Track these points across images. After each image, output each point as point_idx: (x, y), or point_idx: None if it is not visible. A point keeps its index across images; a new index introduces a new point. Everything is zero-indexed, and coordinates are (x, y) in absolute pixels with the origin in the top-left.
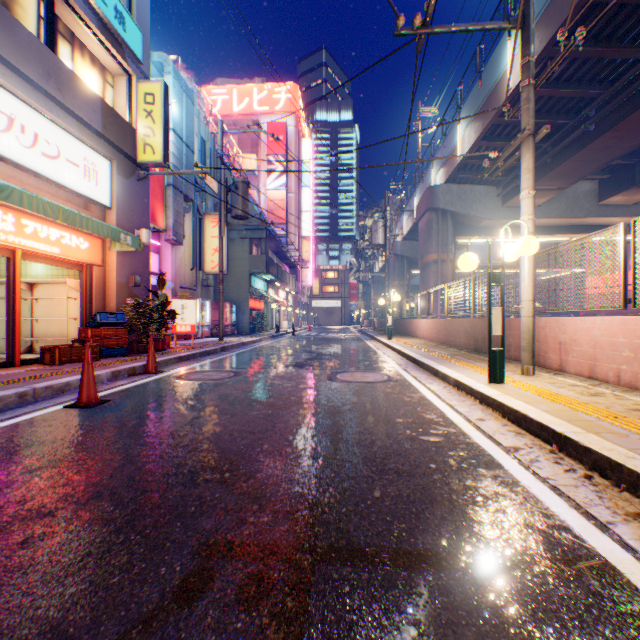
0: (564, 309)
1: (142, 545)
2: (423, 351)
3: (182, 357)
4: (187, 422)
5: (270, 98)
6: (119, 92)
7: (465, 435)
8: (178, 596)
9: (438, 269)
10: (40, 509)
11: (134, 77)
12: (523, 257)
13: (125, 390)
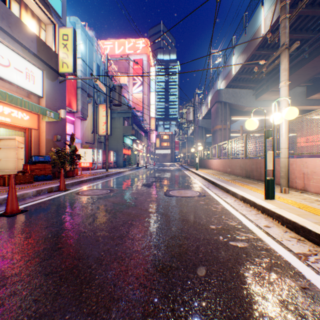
0: (307, 153)
1: None
2: (217, 177)
3: (82, 181)
4: (70, 229)
5: (134, 46)
6: (48, 34)
7: (262, 241)
8: None
9: (222, 133)
10: None
11: (57, 25)
12: (282, 122)
13: (41, 202)
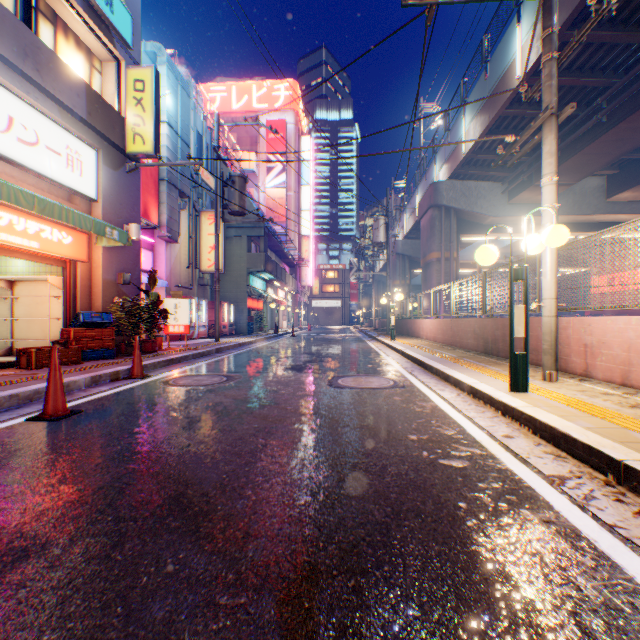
0: (591, 308)
1: None
2: (429, 353)
3: (173, 359)
4: (163, 440)
5: (269, 95)
6: (107, 79)
7: (494, 458)
8: None
9: (441, 268)
10: None
11: (123, 63)
12: (545, 250)
13: (103, 398)
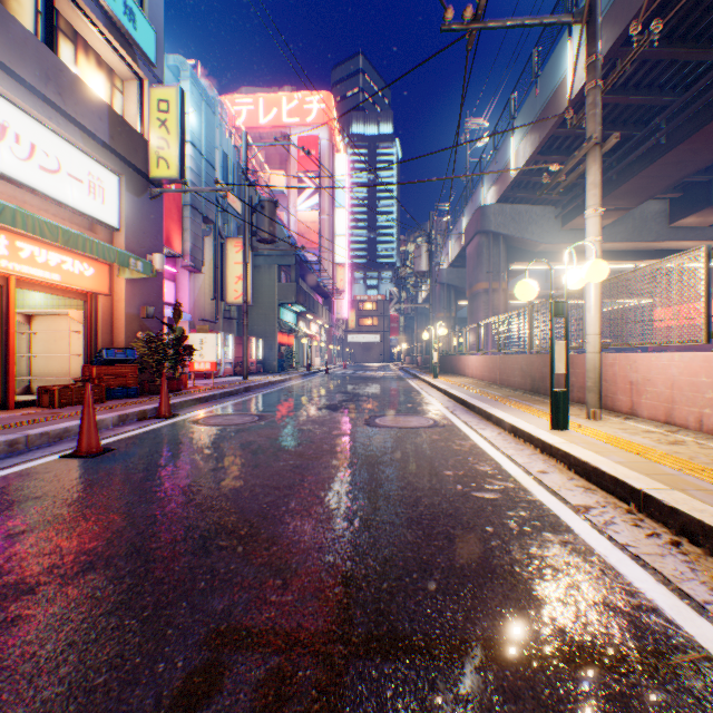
0: (636, 344)
1: (137, 632)
2: (473, 392)
3: (200, 399)
4: (202, 475)
5: (301, 108)
6: (129, 99)
7: (526, 491)
8: (177, 703)
9: (489, 299)
10: (18, 585)
11: (146, 82)
12: (589, 284)
13: (133, 437)
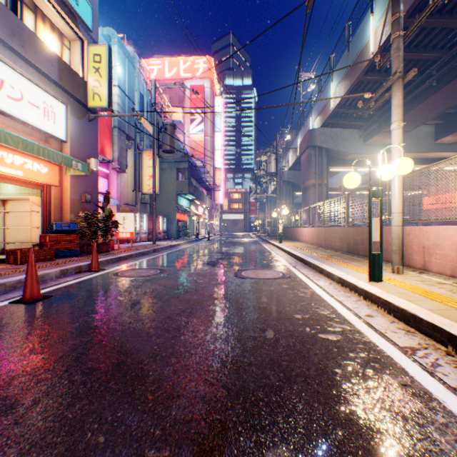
0: (428, 219)
1: None
2: (307, 252)
3: (121, 257)
4: (111, 318)
5: (192, 67)
6: (74, 53)
7: (360, 333)
8: None
9: (316, 191)
10: None
11: (85, 42)
12: (394, 177)
13: (68, 286)
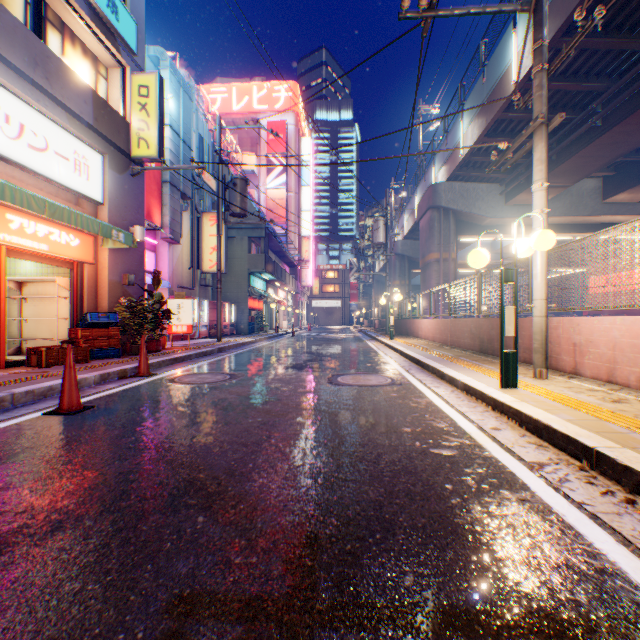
0: (579, 308)
1: (99, 599)
2: (427, 352)
3: (177, 358)
4: (174, 432)
5: (270, 96)
6: (112, 84)
7: (481, 448)
8: None
9: (440, 268)
10: None
11: (128, 69)
12: (535, 253)
13: (113, 395)
